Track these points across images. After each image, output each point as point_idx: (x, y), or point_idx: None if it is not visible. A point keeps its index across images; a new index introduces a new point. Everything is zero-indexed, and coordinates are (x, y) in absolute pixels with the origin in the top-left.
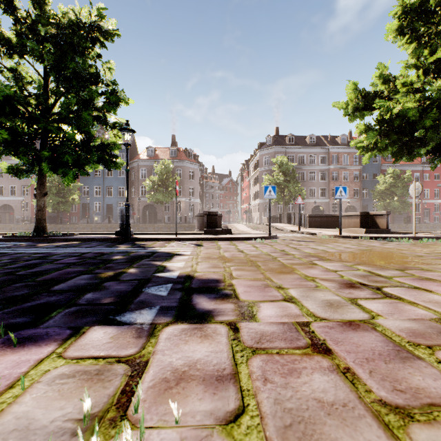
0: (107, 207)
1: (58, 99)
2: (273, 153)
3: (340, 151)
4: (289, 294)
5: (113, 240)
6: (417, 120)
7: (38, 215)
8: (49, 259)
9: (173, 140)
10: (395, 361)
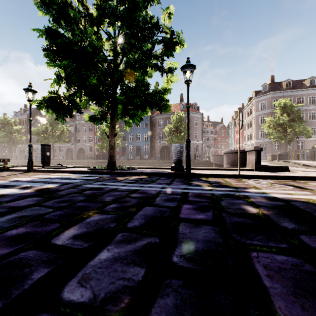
0: (136, 148)
1: (125, 55)
2: (269, 98)
3: None
4: None
5: (174, 175)
6: None
7: (110, 152)
8: (160, 205)
9: (181, 97)
10: None
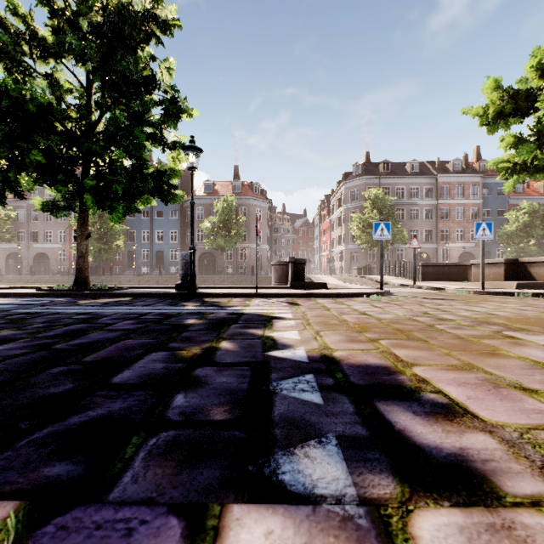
0: (156, 255)
1: (104, 113)
2: (362, 185)
3: (452, 181)
4: None
5: (174, 295)
6: None
7: (79, 263)
8: (97, 323)
9: (236, 172)
10: None
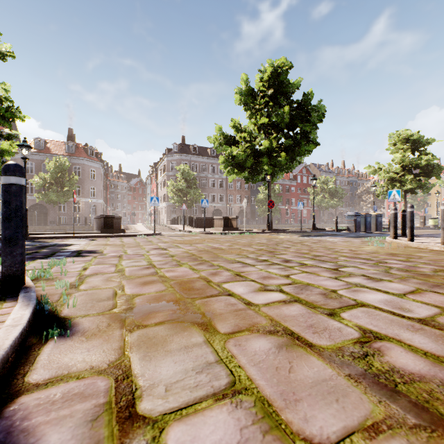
0: None
1: None
2: (179, 160)
3: None
4: (126, 251)
5: None
6: (245, 162)
7: None
8: None
9: (71, 133)
10: (137, 257)
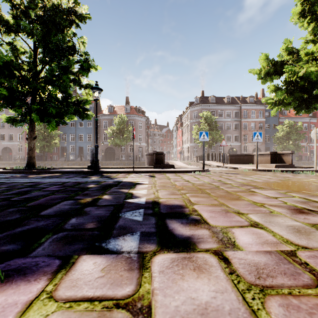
0: (79, 149)
1: (44, 66)
2: (199, 109)
3: (249, 108)
4: (251, 219)
5: (86, 172)
6: None
7: (29, 153)
8: (37, 187)
9: (127, 100)
10: None
